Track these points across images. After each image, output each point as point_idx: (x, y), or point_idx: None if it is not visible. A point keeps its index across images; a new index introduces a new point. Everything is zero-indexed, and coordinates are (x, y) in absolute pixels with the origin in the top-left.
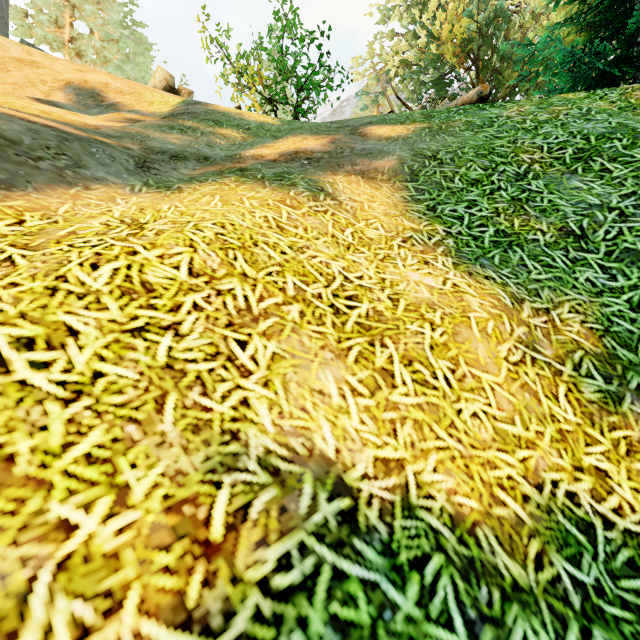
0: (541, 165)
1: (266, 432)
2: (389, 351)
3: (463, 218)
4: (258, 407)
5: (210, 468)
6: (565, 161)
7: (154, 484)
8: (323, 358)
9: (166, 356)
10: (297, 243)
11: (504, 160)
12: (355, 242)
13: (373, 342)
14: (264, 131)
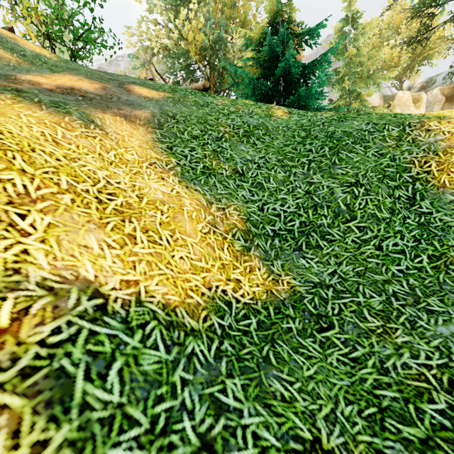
0: (229, 135)
1: (43, 269)
2: (134, 225)
3: (187, 156)
4: (36, 254)
5: None
6: (239, 135)
7: None
8: (88, 227)
9: None
10: (70, 155)
11: (212, 128)
12: (117, 161)
13: (124, 220)
14: (41, 62)
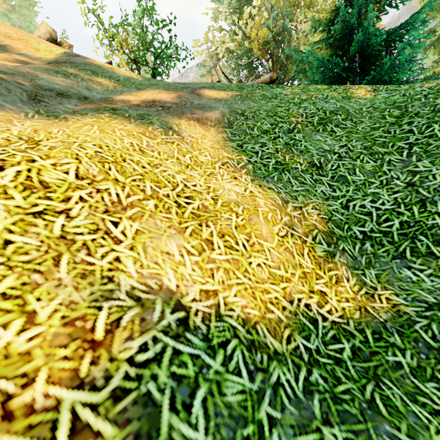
0: (302, 125)
1: (132, 277)
2: (211, 229)
3: (258, 153)
4: (126, 262)
5: (94, 299)
6: (314, 124)
7: (54, 310)
8: (170, 233)
9: (60, 230)
10: (153, 161)
11: (282, 120)
12: (192, 163)
13: (201, 224)
14: (130, 83)
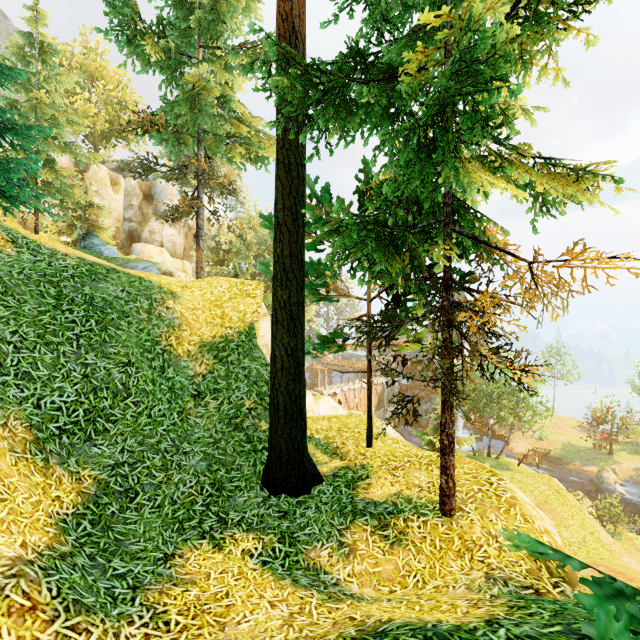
0: None
1: None
2: None
3: None
4: None
5: None
6: None
7: None
8: None
9: None
10: None
11: None
12: None
13: None
14: None
